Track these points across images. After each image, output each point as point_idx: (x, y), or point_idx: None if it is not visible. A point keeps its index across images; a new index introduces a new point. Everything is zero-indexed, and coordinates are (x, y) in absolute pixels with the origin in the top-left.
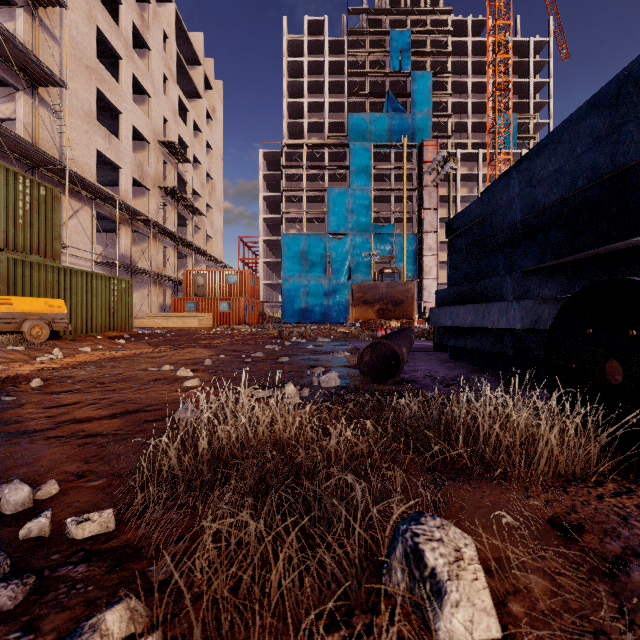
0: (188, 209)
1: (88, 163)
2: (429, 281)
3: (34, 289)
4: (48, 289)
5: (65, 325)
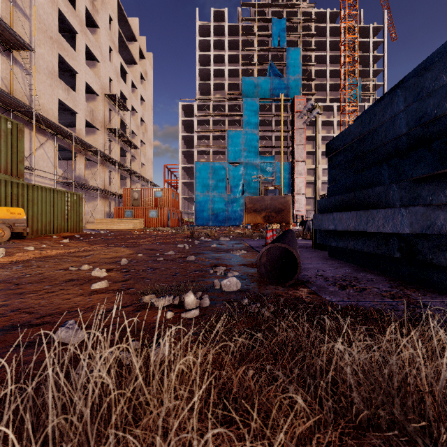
0: (127, 144)
1: (52, 108)
2: (299, 196)
3: (2, 200)
4: (14, 200)
5: (24, 228)
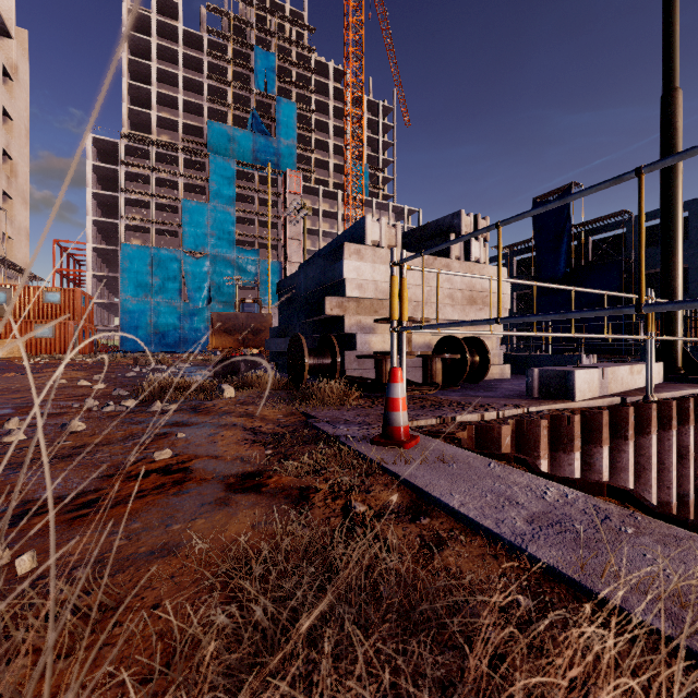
0: None
1: None
2: None
3: None
4: None
5: None
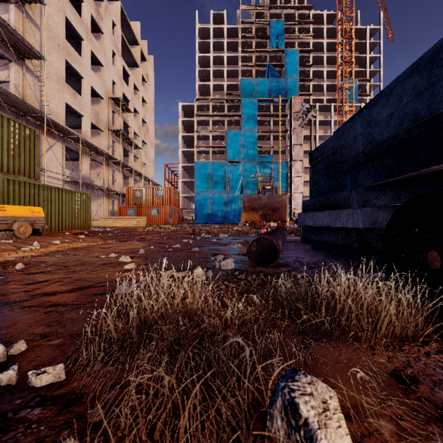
0: (130, 144)
1: (60, 112)
2: (297, 194)
3: (21, 200)
4: (31, 200)
5: (43, 225)
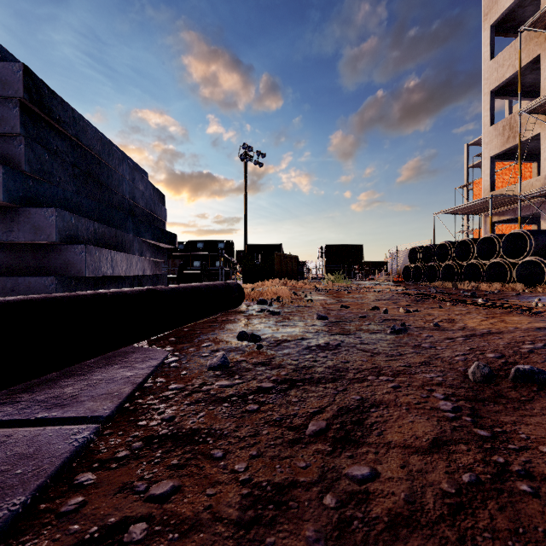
0: None
1: None
2: None
3: None
4: None
5: None
